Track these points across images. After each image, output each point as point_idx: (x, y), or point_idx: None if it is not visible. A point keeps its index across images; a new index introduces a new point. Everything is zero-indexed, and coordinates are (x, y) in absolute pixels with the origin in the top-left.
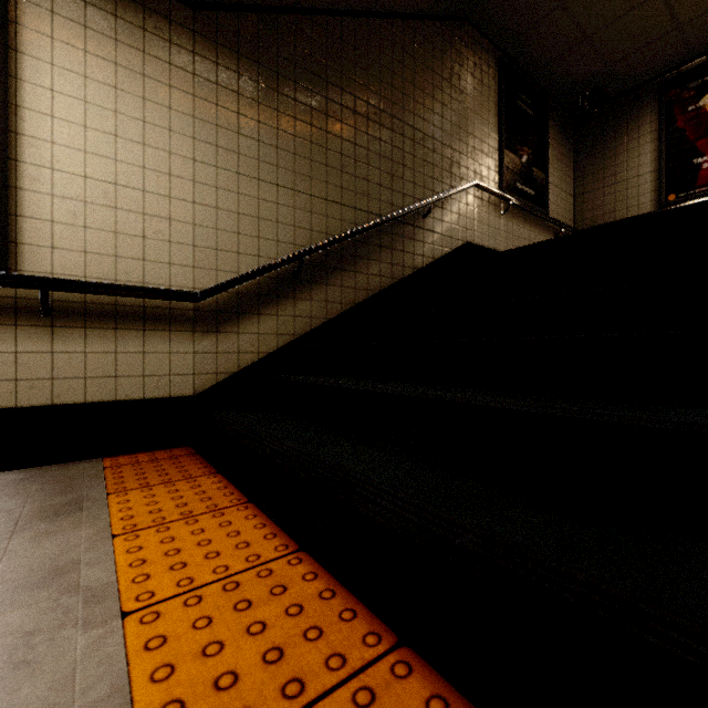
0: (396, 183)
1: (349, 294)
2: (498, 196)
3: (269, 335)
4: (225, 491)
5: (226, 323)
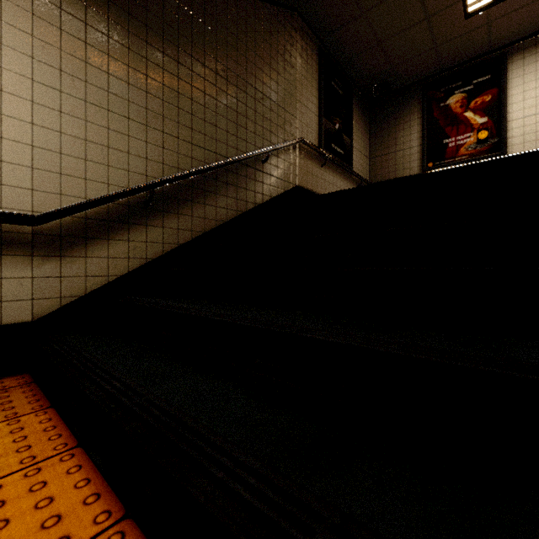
0: (240, 131)
1: (199, 223)
2: (319, 152)
3: (120, 259)
4: (52, 433)
5: (71, 247)
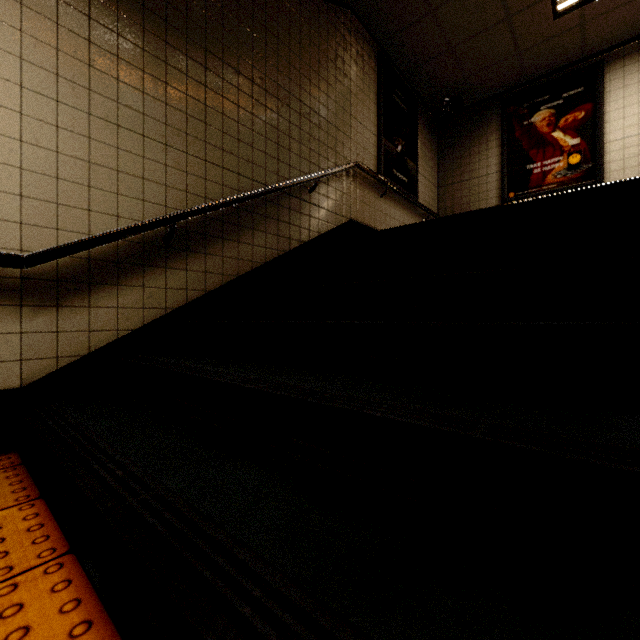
0: (282, 153)
1: (231, 265)
2: (378, 179)
3: (132, 310)
4: (37, 534)
5: (71, 295)
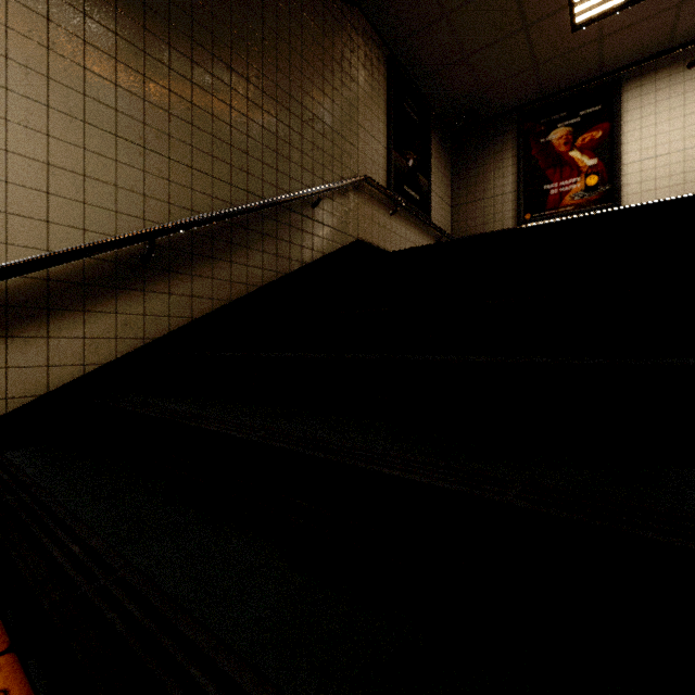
0: (282, 163)
1: (222, 288)
2: (388, 195)
3: (103, 340)
4: None
5: (24, 323)
